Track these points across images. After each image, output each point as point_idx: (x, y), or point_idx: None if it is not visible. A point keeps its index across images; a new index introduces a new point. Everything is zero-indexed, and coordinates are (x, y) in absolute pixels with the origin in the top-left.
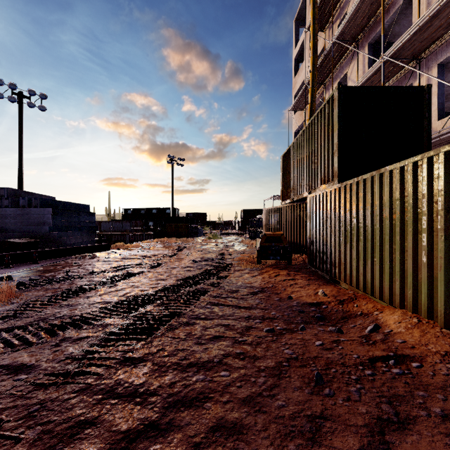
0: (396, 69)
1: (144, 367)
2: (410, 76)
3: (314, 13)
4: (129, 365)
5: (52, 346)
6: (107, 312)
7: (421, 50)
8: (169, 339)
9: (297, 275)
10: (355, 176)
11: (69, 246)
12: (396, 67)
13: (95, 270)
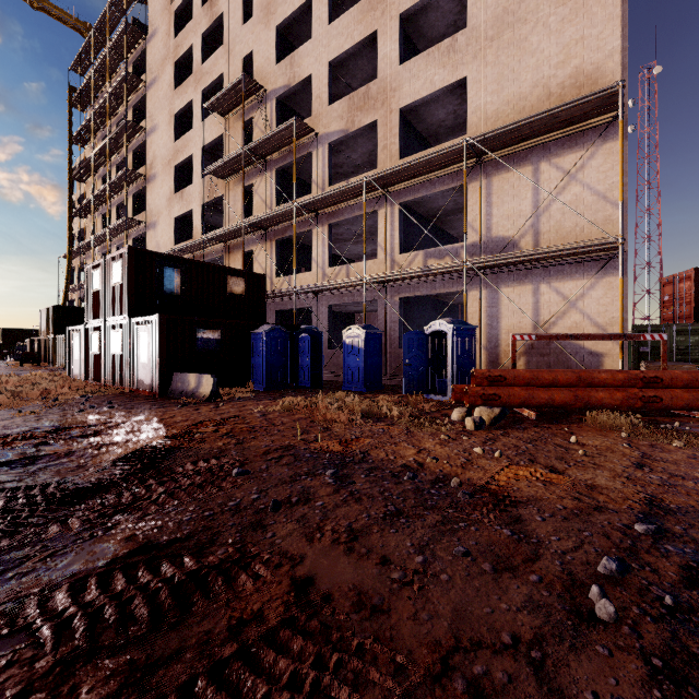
0: None
1: None
2: None
3: (70, 220)
4: None
5: None
6: None
7: None
8: None
9: (40, 367)
10: (62, 334)
11: None
12: None
13: None
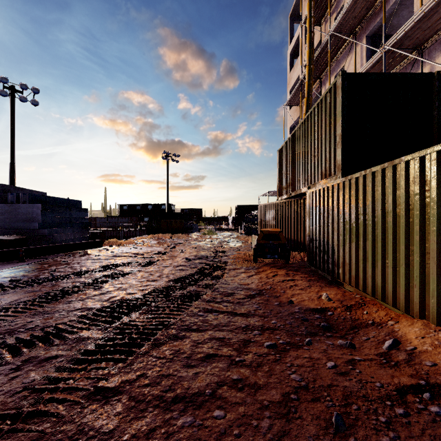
0: (397, 60)
1: (118, 403)
2: (411, 67)
3: (311, 6)
4: (99, 400)
5: (10, 371)
6: (86, 322)
7: (424, 40)
8: (152, 360)
9: (297, 275)
10: (360, 170)
11: (60, 243)
12: (397, 57)
13: (83, 269)
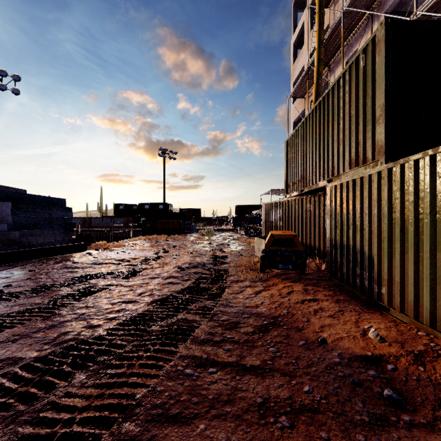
0: None
1: None
2: None
3: None
4: None
5: None
6: None
7: None
8: None
9: (318, 292)
10: (409, 153)
11: (36, 247)
12: None
13: (48, 282)
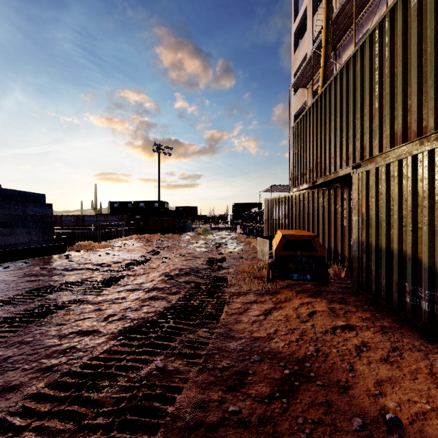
0: None
1: None
2: None
3: None
4: None
5: None
6: None
7: None
8: None
9: (351, 313)
10: None
11: (6, 248)
12: None
13: None
